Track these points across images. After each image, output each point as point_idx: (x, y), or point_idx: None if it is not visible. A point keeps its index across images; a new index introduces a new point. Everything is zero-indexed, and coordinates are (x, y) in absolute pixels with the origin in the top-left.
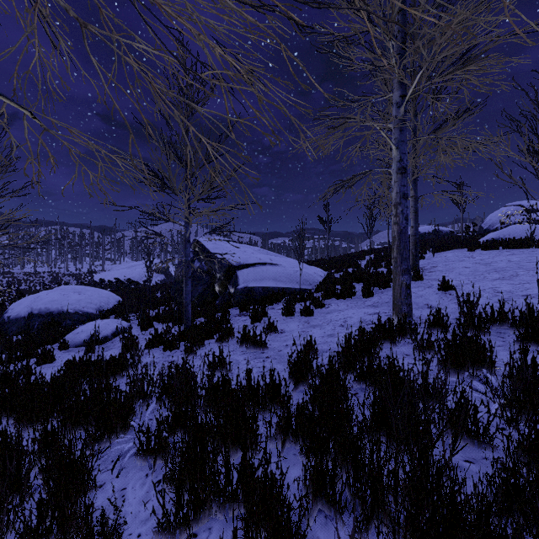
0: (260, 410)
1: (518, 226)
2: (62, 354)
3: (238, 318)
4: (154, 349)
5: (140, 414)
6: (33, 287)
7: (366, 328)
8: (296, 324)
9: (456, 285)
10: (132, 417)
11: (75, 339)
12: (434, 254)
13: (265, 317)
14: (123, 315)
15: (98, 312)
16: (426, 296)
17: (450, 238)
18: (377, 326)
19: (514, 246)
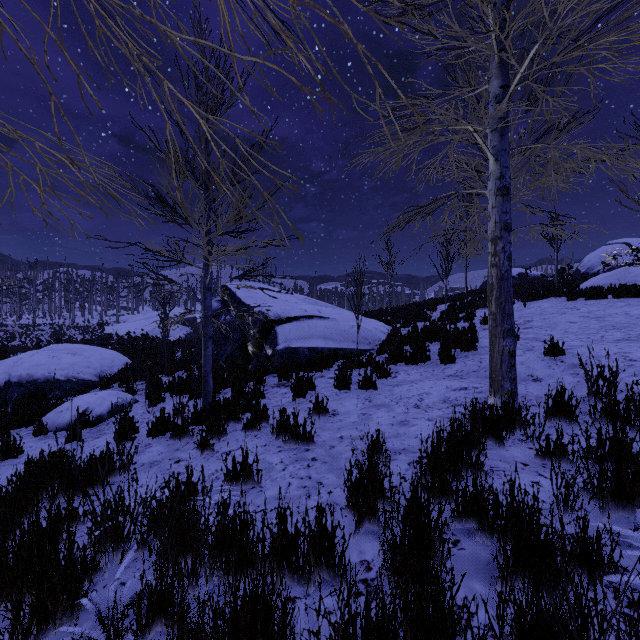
0: (300, 578)
1: (629, 268)
2: (36, 443)
3: (276, 390)
4: (159, 437)
5: (109, 571)
6: (29, 343)
7: (453, 412)
8: (354, 402)
9: (566, 347)
10: (89, 585)
11: (57, 420)
12: (525, 304)
13: (312, 391)
14: (127, 384)
15: (99, 378)
16: (528, 363)
17: (542, 284)
18: (475, 416)
19: (628, 294)
